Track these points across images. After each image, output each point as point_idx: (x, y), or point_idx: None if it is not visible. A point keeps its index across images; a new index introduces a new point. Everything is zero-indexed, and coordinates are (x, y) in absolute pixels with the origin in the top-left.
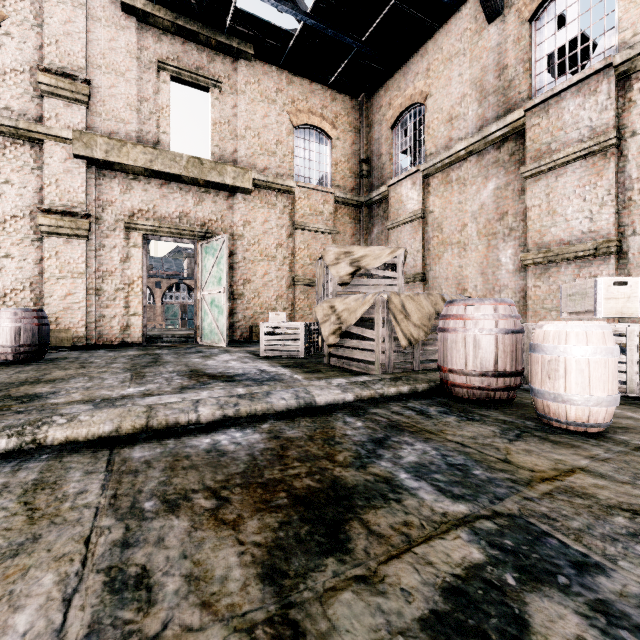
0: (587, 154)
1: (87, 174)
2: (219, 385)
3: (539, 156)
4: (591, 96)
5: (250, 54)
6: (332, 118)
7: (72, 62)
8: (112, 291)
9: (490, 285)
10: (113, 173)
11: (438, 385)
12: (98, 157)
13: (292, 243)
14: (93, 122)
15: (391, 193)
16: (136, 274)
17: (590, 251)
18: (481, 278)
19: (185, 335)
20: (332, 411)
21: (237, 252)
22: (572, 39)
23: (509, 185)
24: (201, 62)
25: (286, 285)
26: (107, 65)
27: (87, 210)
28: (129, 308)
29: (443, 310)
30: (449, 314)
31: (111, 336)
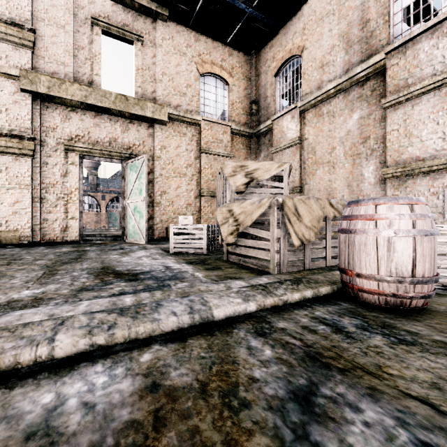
0: (441, 85)
1: (33, 105)
2: (119, 285)
3: (397, 90)
4: (444, 37)
5: (166, 16)
6: (229, 69)
7: (20, 14)
8: (54, 199)
9: (355, 195)
10: (55, 105)
11: (339, 287)
12: (41, 91)
13: (199, 164)
14: (38, 64)
15: (275, 125)
16: (74, 186)
17: (443, 165)
18: (347, 189)
19: (115, 234)
20: (232, 326)
21: (155, 170)
22: (416, 4)
23: (371, 115)
24: (127, 21)
25: (194, 196)
26: (49, 19)
27: (33, 134)
28: (68, 213)
29: (346, 210)
30: (356, 214)
31: (53, 235)
